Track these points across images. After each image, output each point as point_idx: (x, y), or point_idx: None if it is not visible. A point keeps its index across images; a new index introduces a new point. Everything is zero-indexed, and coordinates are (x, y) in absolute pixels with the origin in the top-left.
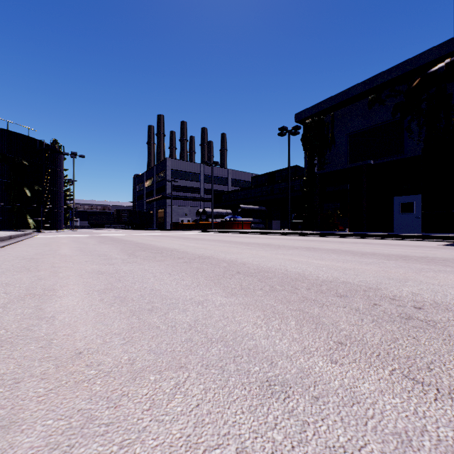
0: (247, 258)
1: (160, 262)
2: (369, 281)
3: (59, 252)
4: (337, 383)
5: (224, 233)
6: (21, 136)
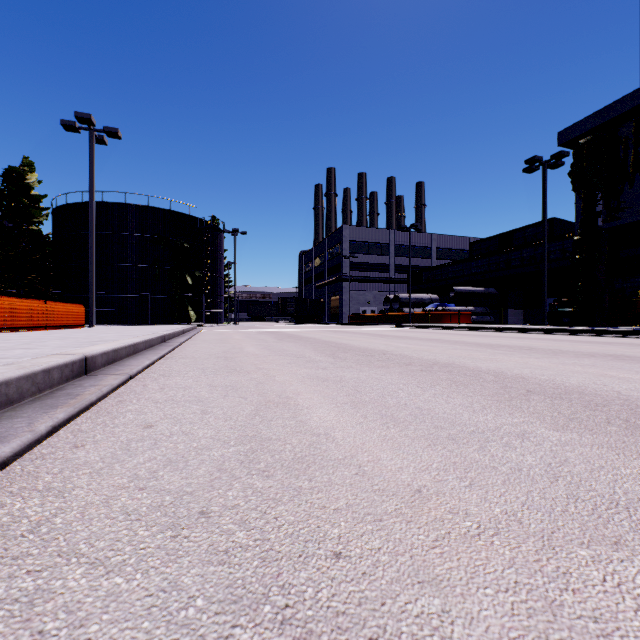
0: (518, 369)
1: (386, 369)
2: None
3: (246, 350)
4: None
5: (431, 328)
6: (183, 216)
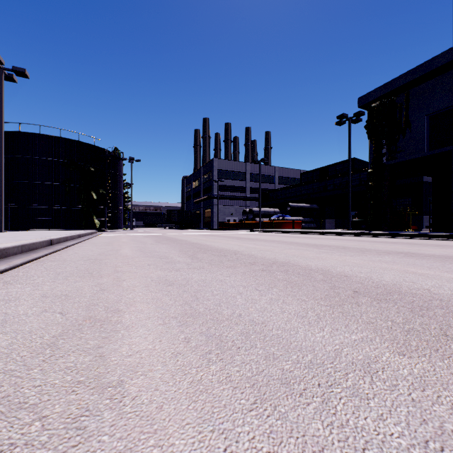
0: (340, 267)
1: (232, 269)
2: None
3: (121, 252)
4: None
5: (275, 232)
6: (89, 146)
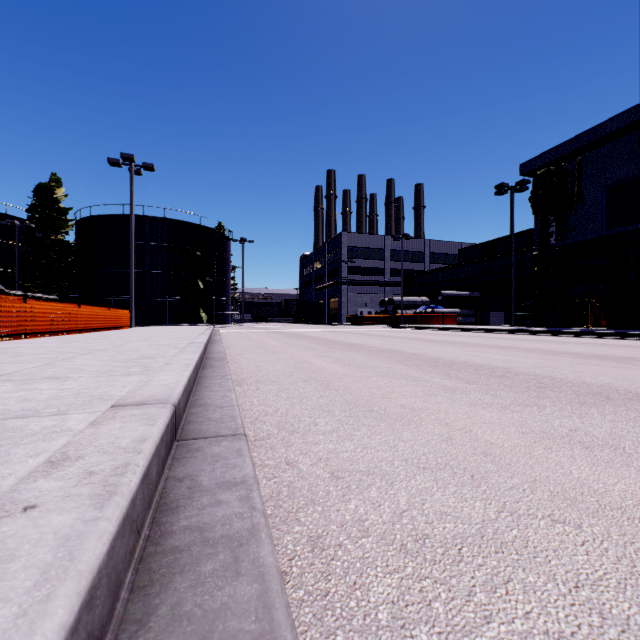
0: (430, 352)
1: (357, 352)
2: (514, 366)
3: (271, 344)
4: (437, 381)
5: (417, 329)
6: (195, 226)
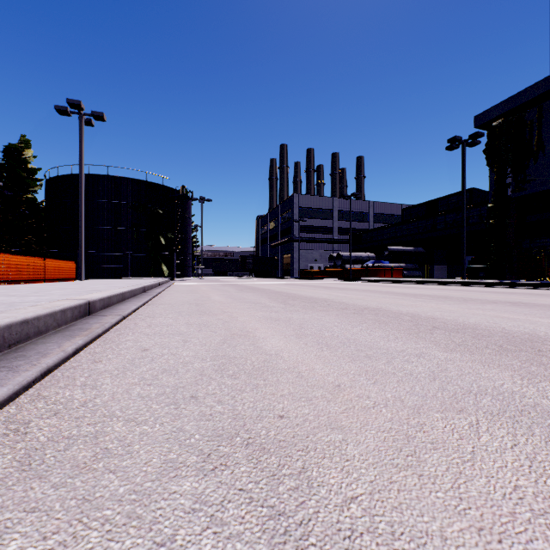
0: (431, 312)
1: (326, 312)
2: None
3: (213, 298)
4: None
5: (368, 282)
6: (157, 186)
